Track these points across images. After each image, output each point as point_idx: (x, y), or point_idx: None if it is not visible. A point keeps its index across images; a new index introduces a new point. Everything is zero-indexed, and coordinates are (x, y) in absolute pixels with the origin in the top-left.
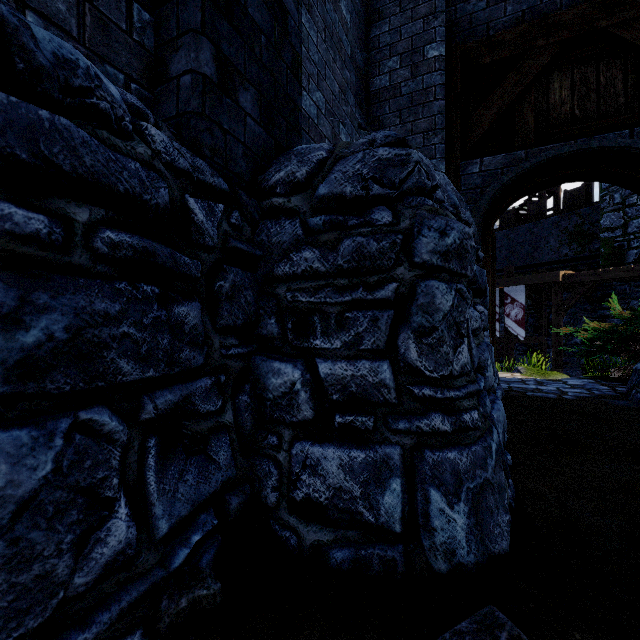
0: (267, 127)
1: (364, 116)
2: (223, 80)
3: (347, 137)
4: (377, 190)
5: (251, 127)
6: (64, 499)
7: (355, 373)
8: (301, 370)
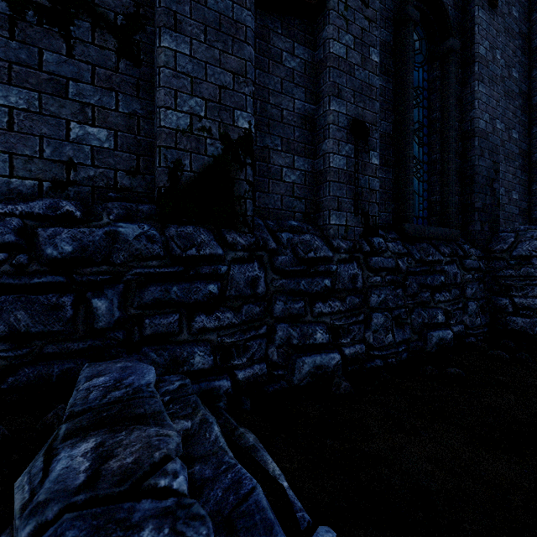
0: (490, 230)
1: (527, 173)
2: (481, 228)
3: (516, 194)
4: (534, 254)
5: (486, 234)
6: (475, 313)
7: (526, 301)
8: (508, 300)
